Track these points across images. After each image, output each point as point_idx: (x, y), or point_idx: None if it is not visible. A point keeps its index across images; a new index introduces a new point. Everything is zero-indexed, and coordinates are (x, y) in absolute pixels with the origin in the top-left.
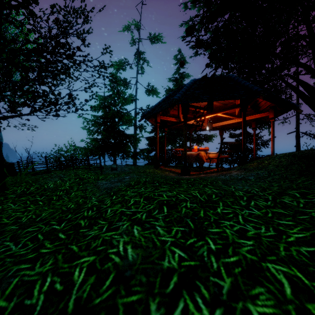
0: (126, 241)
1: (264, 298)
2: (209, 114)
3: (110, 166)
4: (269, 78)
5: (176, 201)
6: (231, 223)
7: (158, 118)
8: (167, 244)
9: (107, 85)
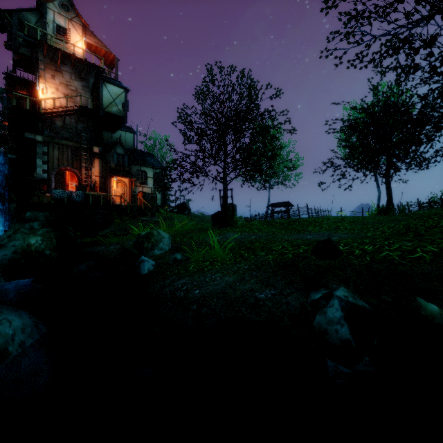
0: None
1: None
2: None
3: None
4: None
5: None
6: None
7: None
8: None
9: None
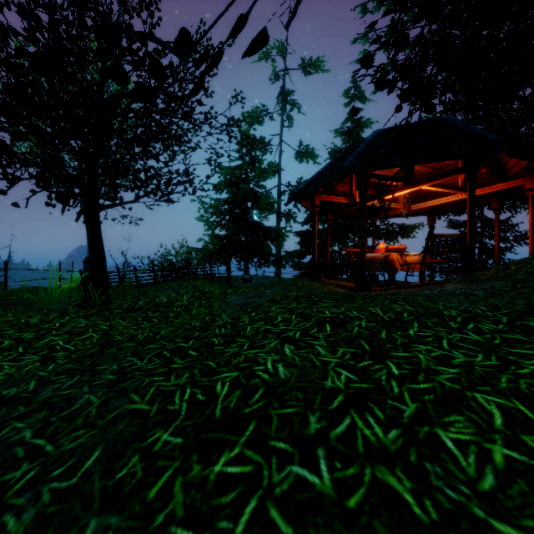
0: (275, 359)
1: (461, 425)
2: (407, 188)
3: (241, 276)
4: (530, 114)
5: (345, 318)
6: (428, 348)
7: (316, 199)
8: (330, 365)
9: (239, 152)
